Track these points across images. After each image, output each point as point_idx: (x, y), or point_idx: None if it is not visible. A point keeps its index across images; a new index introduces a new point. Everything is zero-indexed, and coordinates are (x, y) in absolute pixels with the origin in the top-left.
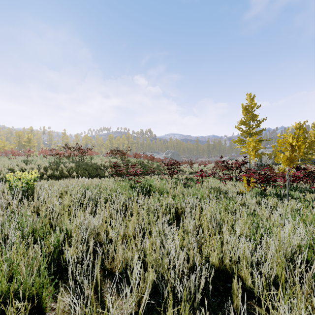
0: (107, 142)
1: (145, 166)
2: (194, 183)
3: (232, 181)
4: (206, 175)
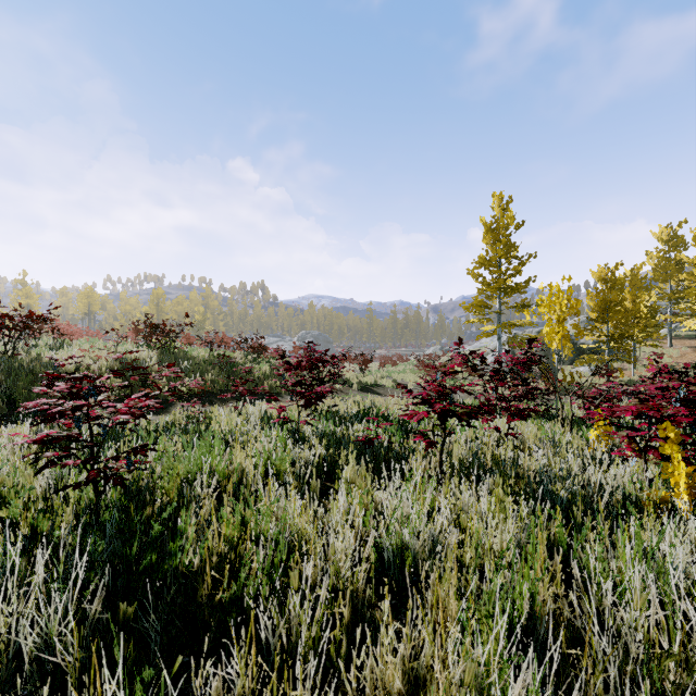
0: (147, 309)
1: (235, 371)
2: (399, 437)
3: (503, 416)
4: (465, 413)
